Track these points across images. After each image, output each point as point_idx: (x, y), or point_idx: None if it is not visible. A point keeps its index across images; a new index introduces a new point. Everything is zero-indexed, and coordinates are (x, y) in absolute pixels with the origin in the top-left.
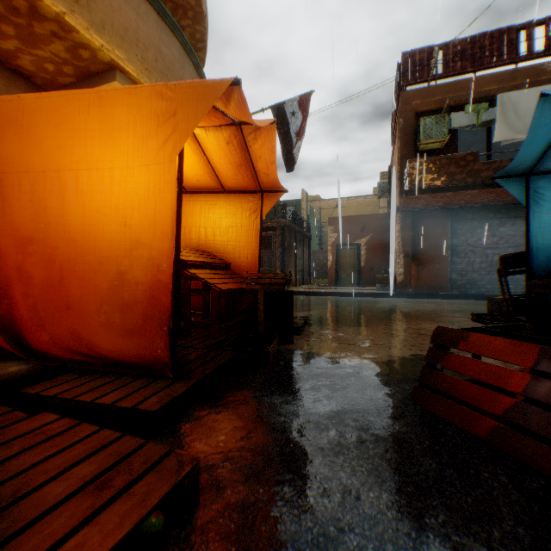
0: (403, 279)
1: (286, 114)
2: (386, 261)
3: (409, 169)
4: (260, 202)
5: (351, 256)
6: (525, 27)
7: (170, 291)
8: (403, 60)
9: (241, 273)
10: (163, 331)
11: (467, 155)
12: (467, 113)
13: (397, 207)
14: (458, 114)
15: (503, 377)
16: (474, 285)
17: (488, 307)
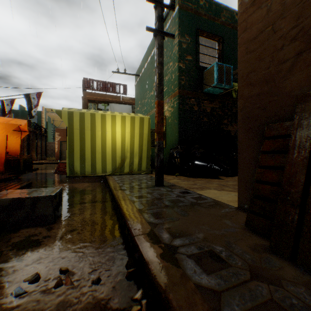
0: None
1: (31, 98)
2: None
3: None
4: (21, 134)
5: None
6: (119, 84)
7: (5, 158)
8: (84, 80)
9: (14, 155)
10: (3, 166)
11: None
12: (102, 105)
13: None
14: (101, 104)
15: (63, 167)
16: None
17: None
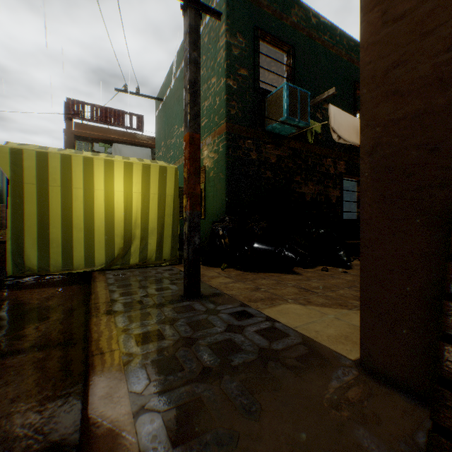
0: None
1: None
2: None
3: None
4: None
5: None
6: (130, 114)
7: None
8: (67, 102)
9: None
10: None
11: None
12: (101, 146)
13: None
14: (98, 145)
15: None
16: None
17: None
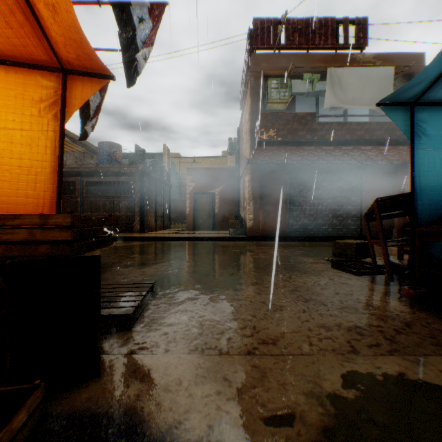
0: (253, 224)
1: (132, 18)
2: (235, 208)
3: (261, 121)
4: (62, 91)
5: (207, 203)
6: (343, 21)
7: None
8: (254, 25)
9: None
10: None
11: (308, 115)
12: (305, 80)
13: (248, 159)
14: (297, 82)
15: None
16: (306, 229)
17: (334, 251)
